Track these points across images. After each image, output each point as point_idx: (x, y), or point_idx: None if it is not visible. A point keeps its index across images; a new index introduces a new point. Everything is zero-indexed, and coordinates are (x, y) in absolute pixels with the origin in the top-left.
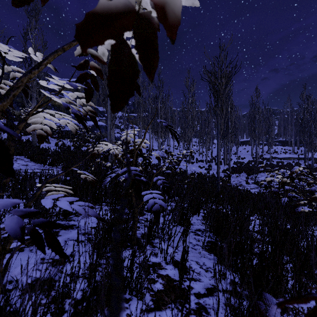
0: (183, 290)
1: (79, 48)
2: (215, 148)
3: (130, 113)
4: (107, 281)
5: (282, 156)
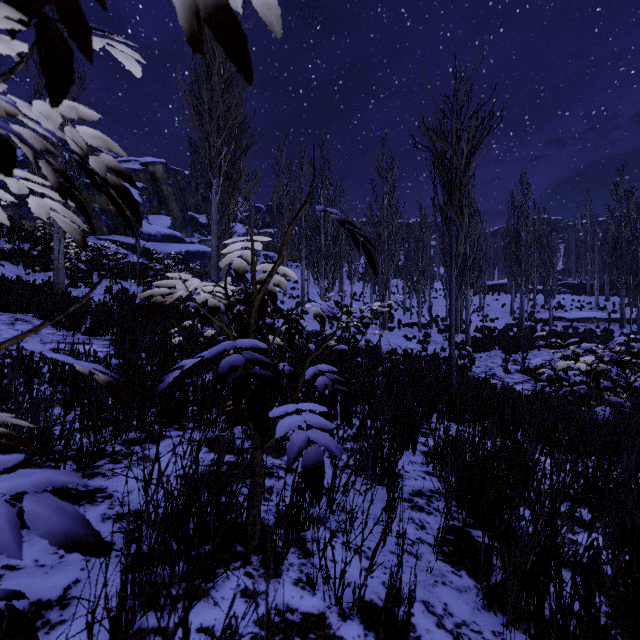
0: None
1: None
2: (437, 299)
3: (262, 228)
4: None
5: (575, 315)
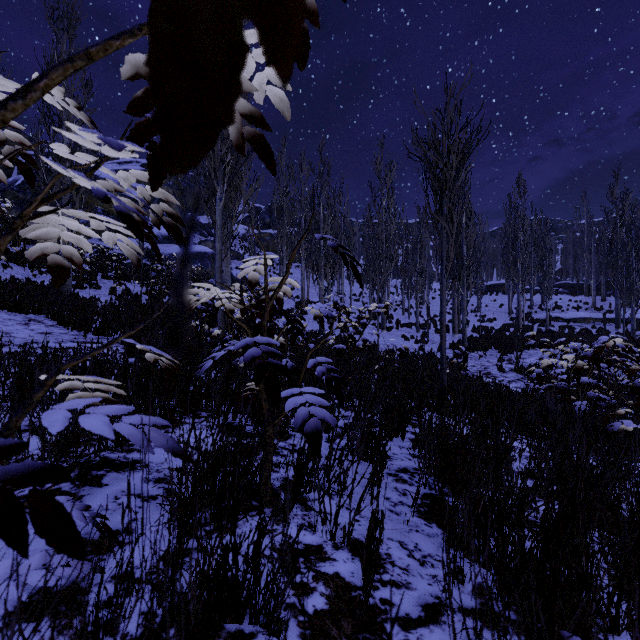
0: (372, 611)
1: (132, 61)
2: (435, 299)
3: (262, 229)
4: (201, 593)
5: (571, 315)
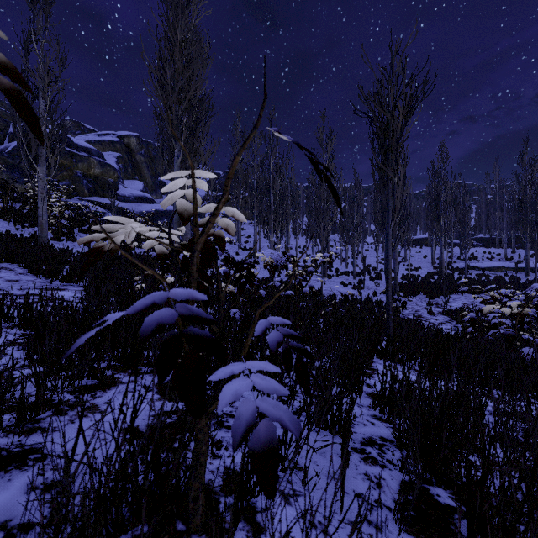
0: None
1: None
2: (368, 251)
3: (221, 191)
4: None
5: (486, 264)
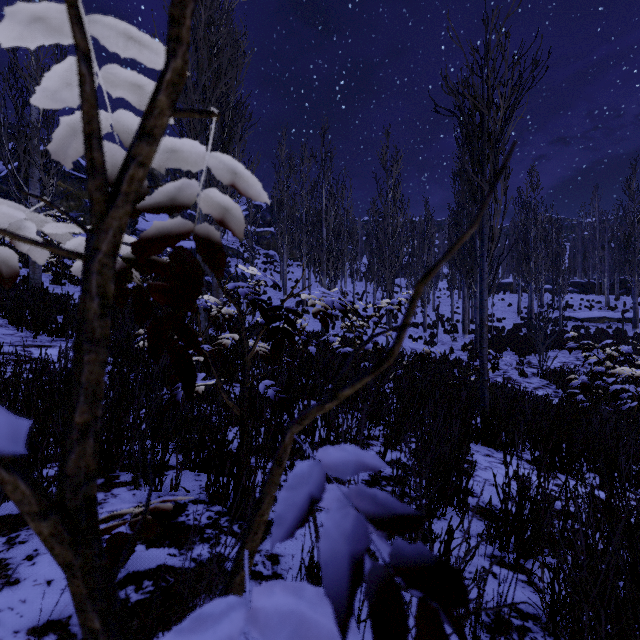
0: None
1: None
2: (441, 298)
3: (263, 227)
4: None
5: (584, 314)
